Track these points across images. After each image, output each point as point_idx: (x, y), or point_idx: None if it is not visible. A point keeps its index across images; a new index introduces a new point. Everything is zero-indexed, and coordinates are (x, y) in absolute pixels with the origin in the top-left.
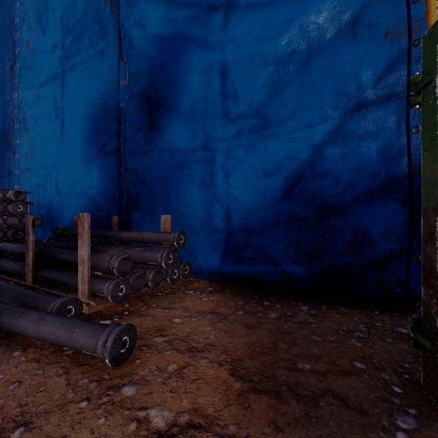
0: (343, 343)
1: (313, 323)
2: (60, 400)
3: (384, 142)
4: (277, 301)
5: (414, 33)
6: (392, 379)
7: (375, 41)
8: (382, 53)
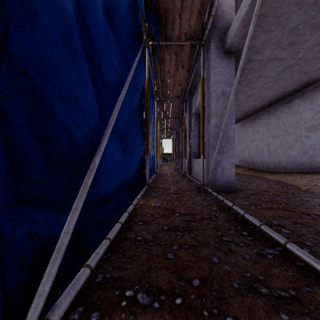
0: None
1: None
2: None
3: None
4: None
5: None
6: None
7: None
8: None
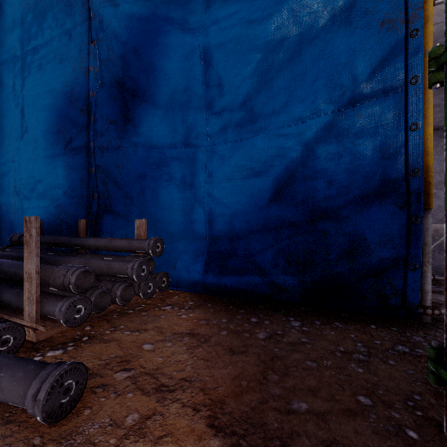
0: (342, 369)
1: (307, 343)
2: None
3: (380, 140)
4: (266, 316)
5: (412, 23)
6: (404, 418)
7: (371, 29)
8: (378, 42)
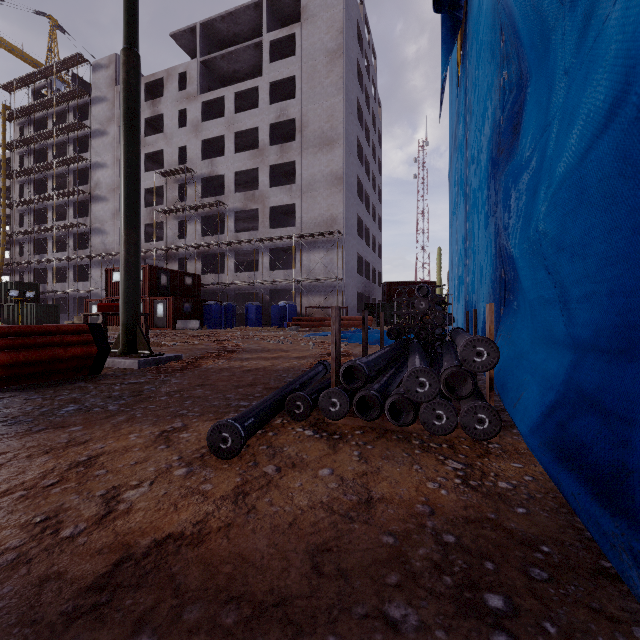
0: None
1: None
2: (186, 449)
3: None
4: (548, 639)
5: None
6: None
7: None
8: None
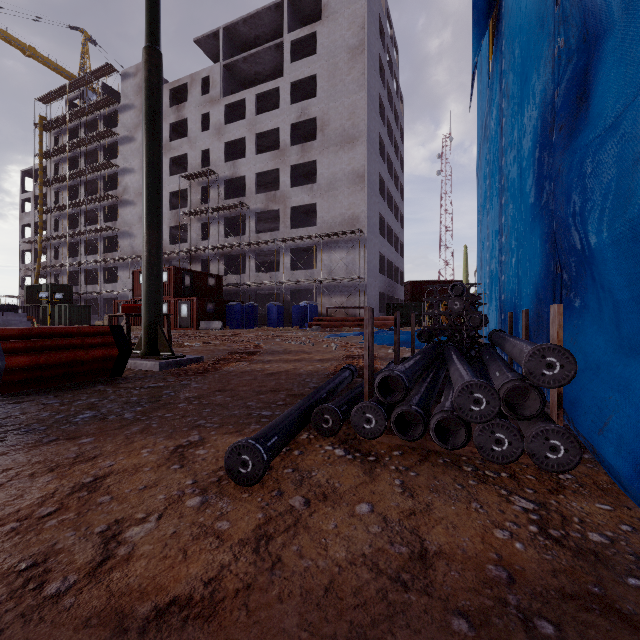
0: None
1: None
2: (202, 470)
3: None
4: None
5: None
6: None
7: None
8: None
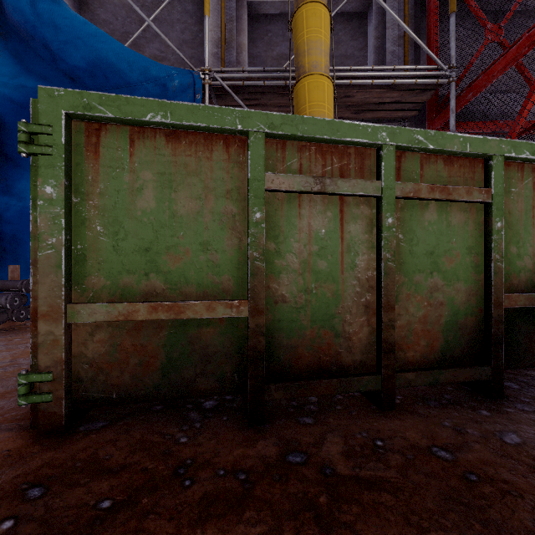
0: None
1: None
2: None
3: None
4: None
5: None
6: None
7: None
8: None
